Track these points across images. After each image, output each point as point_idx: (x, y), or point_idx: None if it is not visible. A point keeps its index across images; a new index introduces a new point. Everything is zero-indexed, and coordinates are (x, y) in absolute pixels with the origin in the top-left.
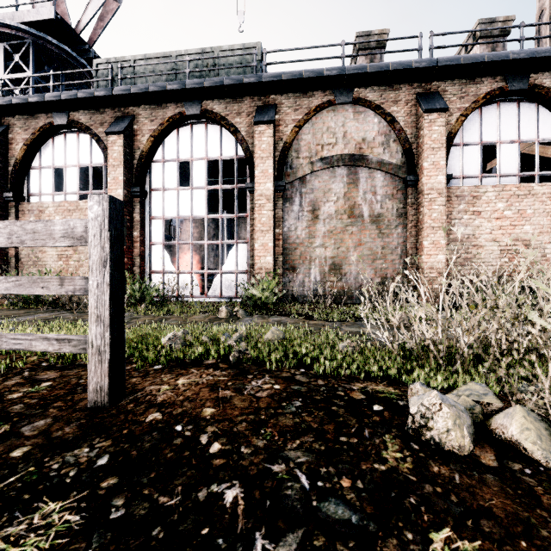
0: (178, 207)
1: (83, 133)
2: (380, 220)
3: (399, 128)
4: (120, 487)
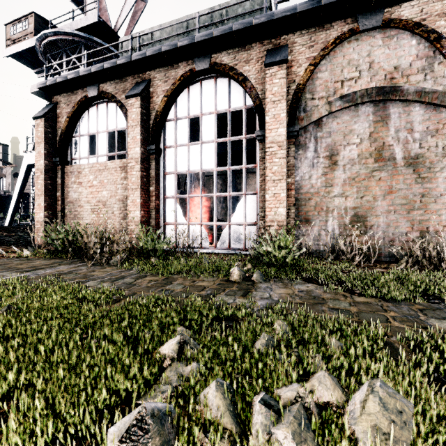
0: (189, 161)
1: (111, 102)
2: (419, 162)
3: None
4: None
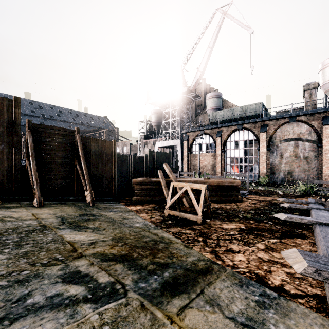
0: (234, 154)
1: (207, 135)
2: (307, 158)
3: (315, 129)
4: (254, 193)
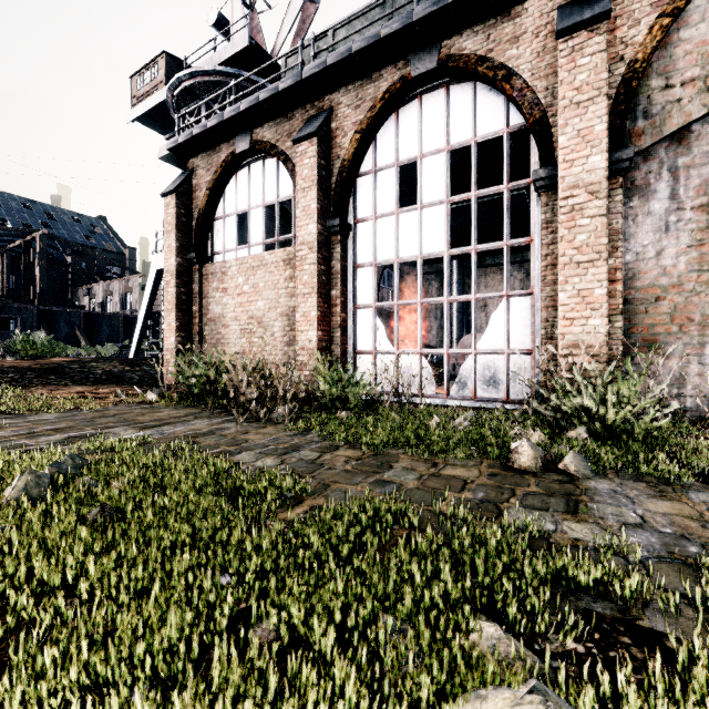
0: (398, 242)
1: (269, 158)
2: None
3: None
4: None
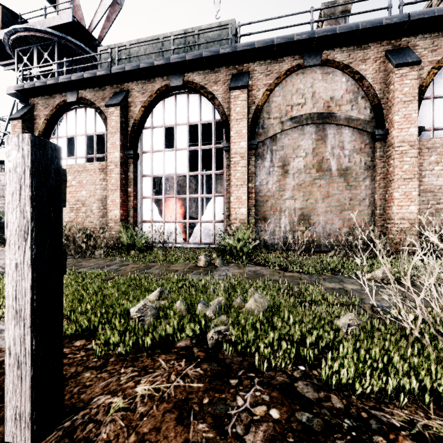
0: (164, 166)
1: (89, 108)
2: (348, 173)
3: (368, 85)
4: None
